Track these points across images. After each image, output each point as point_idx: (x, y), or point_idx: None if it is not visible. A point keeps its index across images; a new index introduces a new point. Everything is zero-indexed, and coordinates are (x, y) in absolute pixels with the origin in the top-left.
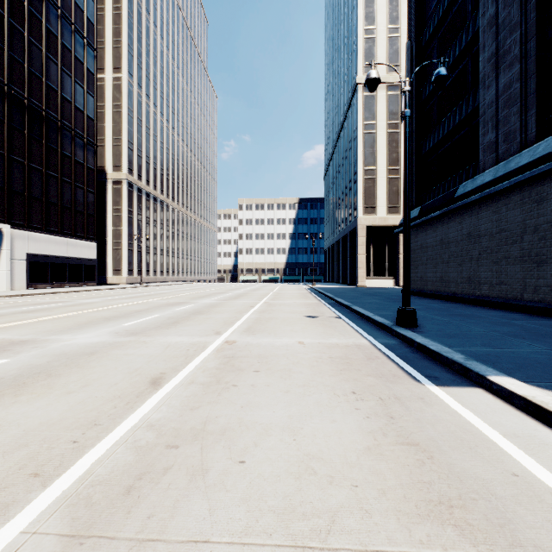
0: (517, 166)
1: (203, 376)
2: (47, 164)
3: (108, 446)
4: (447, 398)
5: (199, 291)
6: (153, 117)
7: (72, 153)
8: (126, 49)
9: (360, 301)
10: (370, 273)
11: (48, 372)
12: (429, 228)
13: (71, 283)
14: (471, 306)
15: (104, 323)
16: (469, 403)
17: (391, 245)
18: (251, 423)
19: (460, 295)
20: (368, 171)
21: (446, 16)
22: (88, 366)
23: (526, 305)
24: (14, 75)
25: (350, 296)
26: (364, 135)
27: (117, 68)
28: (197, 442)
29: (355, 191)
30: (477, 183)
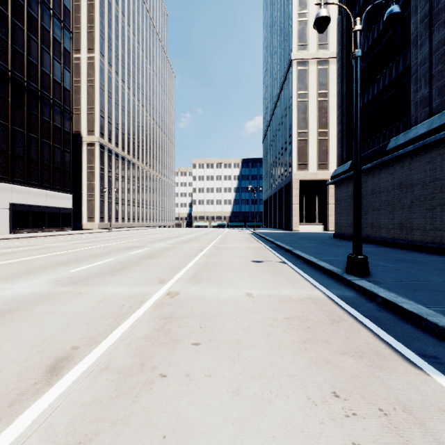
0: None
1: (124, 354)
2: (29, 127)
3: None
4: None
5: (157, 235)
6: (122, 91)
7: (51, 118)
8: (98, 33)
9: (300, 245)
10: (303, 220)
11: None
12: None
13: (49, 228)
14: (405, 250)
15: (53, 269)
16: None
17: (320, 196)
18: None
19: (391, 240)
20: (301, 133)
21: None
22: None
23: None
24: None
25: (289, 240)
26: (298, 103)
27: (91, 49)
28: None
29: (290, 150)
30: (410, 136)
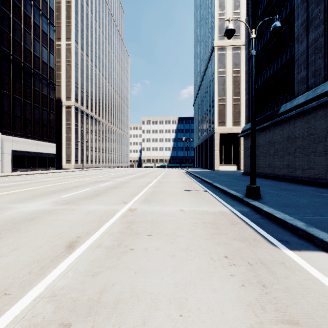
0: (322, 92)
1: (108, 240)
2: (25, 95)
3: (4, 324)
4: (303, 263)
5: (117, 173)
6: (91, 68)
7: (40, 89)
8: (74, 27)
9: (218, 180)
10: (222, 162)
11: None
12: (260, 134)
13: (39, 168)
14: (290, 183)
15: (51, 195)
16: (324, 268)
17: (234, 145)
18: (142, 292)
19: (281, 176)
20: (221, 99)
21: (271, 0)
22: (25, 230)
23: None
24: (3, 40)
25: (211, 176)
26: (218, 78)
27: (68, 38)
28: (89, 318)
29: (213, 112)
30: (294, 104)
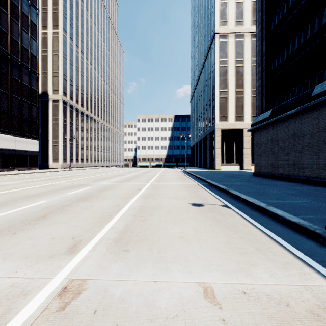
0: None
1: None
2: None
3: None
4: None
5: (106, 173)
6: (81, 60)
7: (19, 77)
8: (61, 13)
9: (231, 184)
10: (223, 161)
11: None
12: (280, 125)
13: (18, 167)
14: None
15: None
16: None
17: (237, 142)
18: None
19: (316, 179)
20: (222, 92)
21: None
22: None
23: None
24: None
25: (217, 178)
26: (219, 68)
27: (56, 26)
28: None
29: (213, 105)
30: None
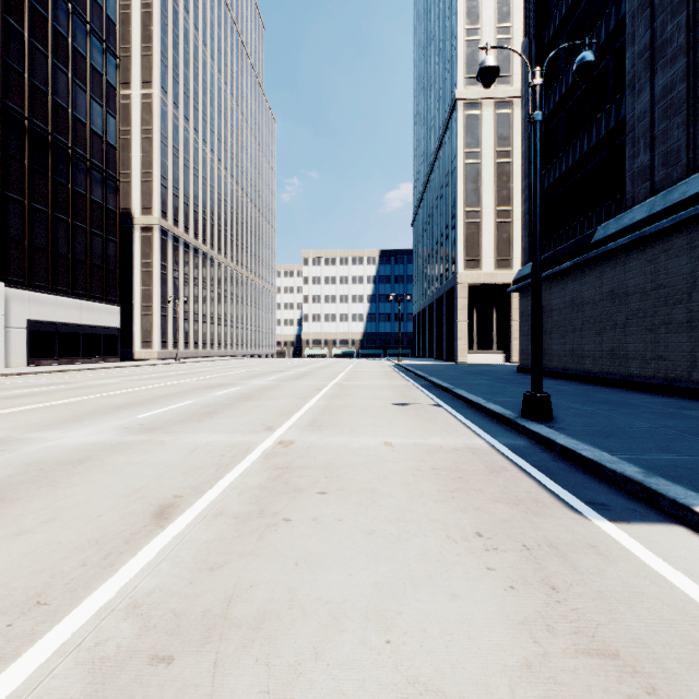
0: (683, 198)
1: (238, 502)
2: (55, 204)
3: (42, 657)
4: (635, 547)
5: (251, 368)
6: (194, 146)
7: (88, 190)
8: (158, 58)
9: (464, 382)
10: (473, 346)
11: (2, 493)
12: (554, 286)
13: (85, 358)
14: (616, 389)
15: (113, 414)
16: (675, 556)
17: (500, 309)
18: (310, 600)
19: (598, 374)
20: (471, 213)
21: (577, 3)
22: (67, 483)
23: (696, 389)
24: (10, 88)
25: (449, 375)
26: (465, 167)
27: (147, 82)
28: (209, 646)
29: (454, 238)
30: (624, 222)
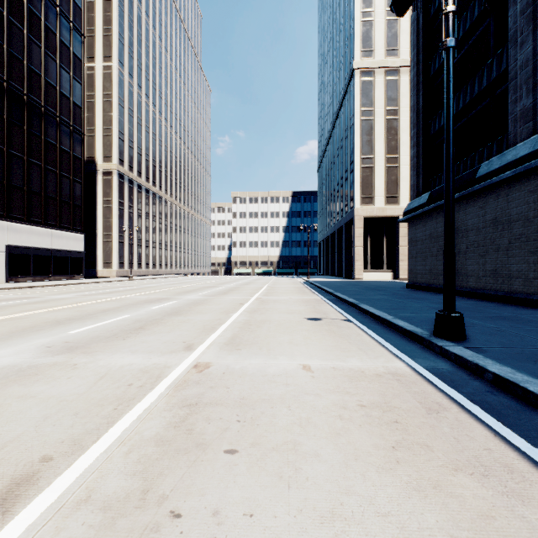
0: None
1: (119, 471)
2: (30, 151)
3: None
4: None
5: (188, 284)
6: (145, 108)
7: (57, 140)
8: (116, 37)
9: (366, 297)
10: (367, 266)
11: None
12: (440, 216)
13: (55, 276)
14: (501, 304)
15: (47, 330)
16: None
17: (389, 237)
18: None
19: (482, 291)
20: (366, 159)
21: None
22: None
23: None
24: None
25: (351, 291)
26: (361, 122)
27: (107, 57)
28: None
29: (352, 180)
30: (507, 158)
